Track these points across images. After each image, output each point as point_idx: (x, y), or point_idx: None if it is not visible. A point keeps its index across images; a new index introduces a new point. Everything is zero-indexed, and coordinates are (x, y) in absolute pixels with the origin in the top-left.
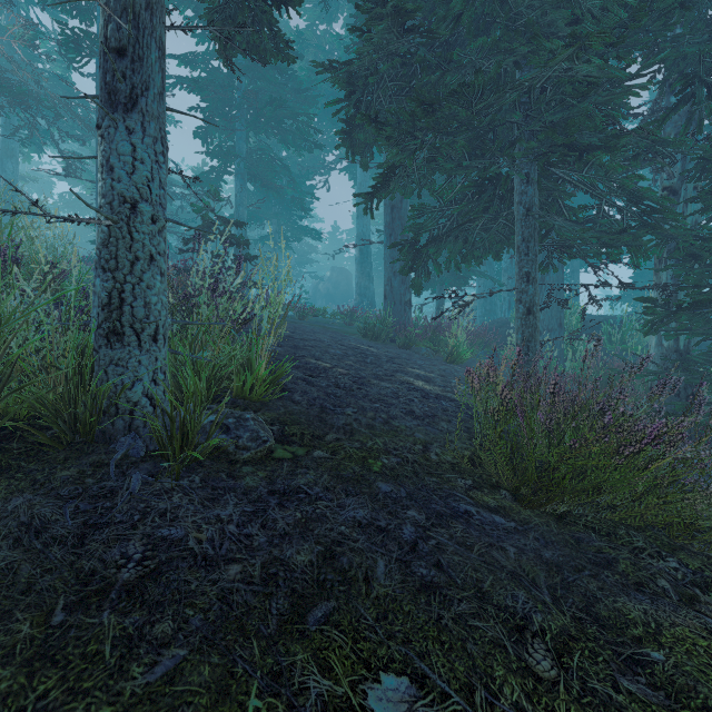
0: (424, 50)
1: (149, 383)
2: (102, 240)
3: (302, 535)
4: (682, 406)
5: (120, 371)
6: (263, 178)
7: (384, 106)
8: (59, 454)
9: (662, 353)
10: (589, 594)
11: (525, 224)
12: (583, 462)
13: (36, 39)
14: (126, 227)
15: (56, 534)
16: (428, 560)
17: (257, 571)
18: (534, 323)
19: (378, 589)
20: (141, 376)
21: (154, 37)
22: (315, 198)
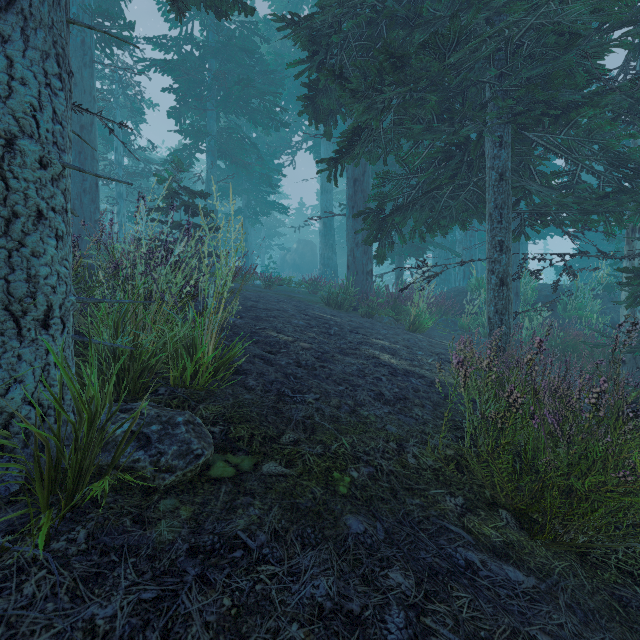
0: (392, 2)
1: (35, 384)
2: None
3: None
4: None
5: None
6: (232, 155)
7: (348, 68)
8: None
9: None
10: None
11: (498, 190)
12: (634, 498)
13: None
14: None
15: None
16: None
17: None
18: (508, 294)
19: None
20: (22, 376)
21: None
22: (282, 175)
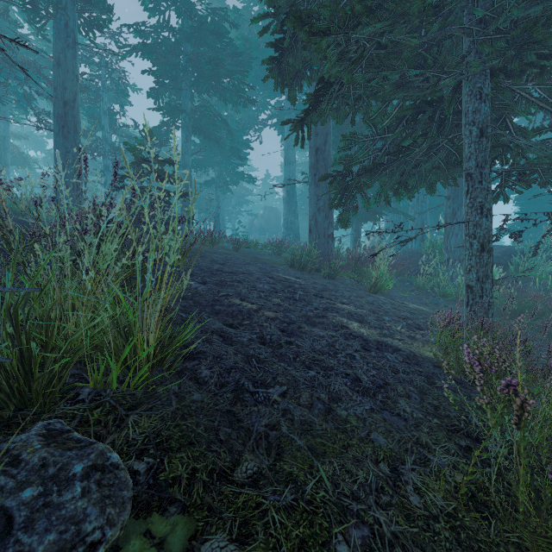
0: None
1: None
2: None
3: None
4: None
5: None
6: (205, 131)
7: None
8: None
9: None
10: None
11: (478, 147)
12: None
13: (7, 9)
14: None
15: None
16: None
17: None
18: (489, 261)
19: None
20: None
21: None
22: (249, 148)
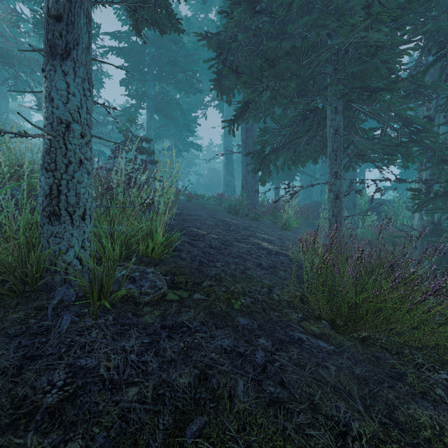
0: (268, 25)
1: (79, 249)
2: (46, 150)
3: (183, 361)
4: (437, 259)
5: (58, 240)
6: (164, 111)
7: (241, 63)
8: (12, 300)
9: (423, 224)
10: (389, 403)
11: (334, 140)
12: (381, 304)
13: (18, 22)
14: (62, 140)
15: (0, 366)
16: (275, 379)
17: (149, 392)
18: (340, 205)
19: (239, 404)
20: (73, 244)
21: (82, 8)
22: (197, 124)
